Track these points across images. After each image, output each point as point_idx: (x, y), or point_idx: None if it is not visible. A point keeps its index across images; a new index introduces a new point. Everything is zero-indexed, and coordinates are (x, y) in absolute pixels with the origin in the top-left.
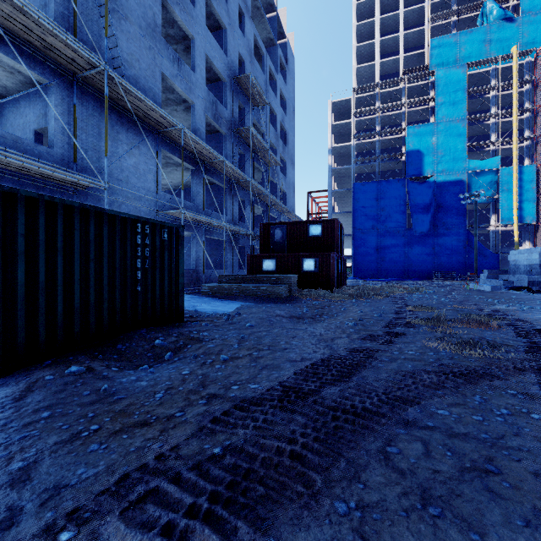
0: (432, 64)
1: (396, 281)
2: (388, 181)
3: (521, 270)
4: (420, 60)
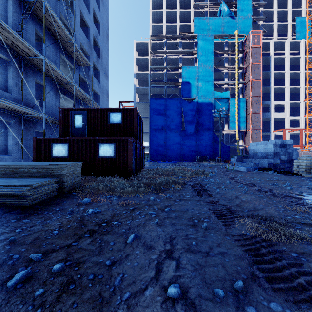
0: (195, 32)
1: (176, 163)
2: (171, 99)
3: (258, 156)
4: (188, 30)
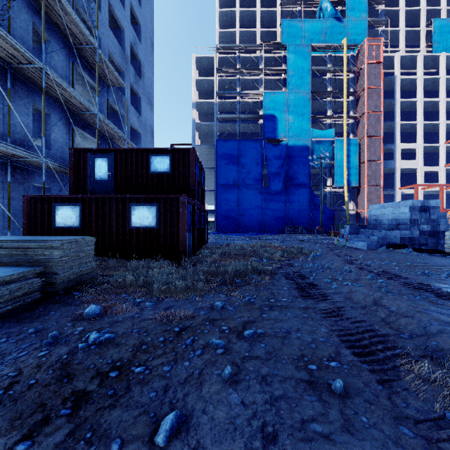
0: (283, 42)
1: (256, 235)
2: (248, 140)
3: (384, 225)
4: (273, 39)
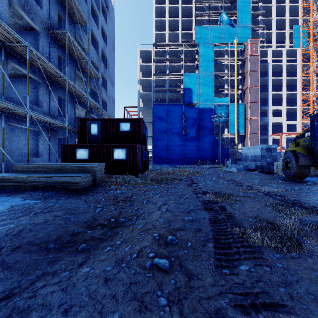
0: (196, 40)
1: (178, 165)
2: (173, 104)
3: (249, 159)
4: (190, 37)
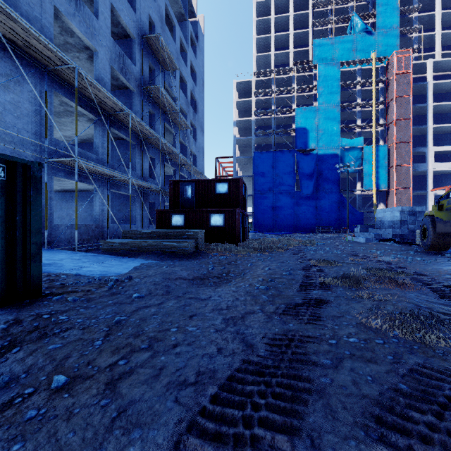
0: (314, 60)
1: (288, 234)
2: (281, 151)
3: (385, 225)
4: (305, 56)
